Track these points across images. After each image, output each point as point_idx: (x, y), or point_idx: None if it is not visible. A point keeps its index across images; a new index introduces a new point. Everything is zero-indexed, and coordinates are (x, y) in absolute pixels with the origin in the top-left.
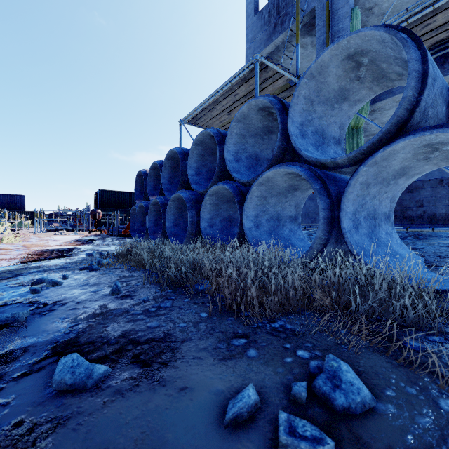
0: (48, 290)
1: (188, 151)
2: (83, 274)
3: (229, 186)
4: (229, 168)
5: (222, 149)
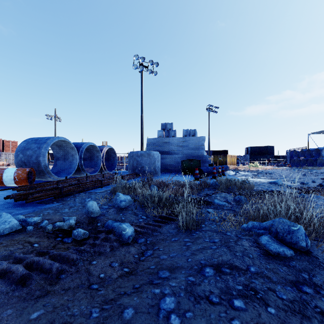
0: (299, 170)
1: (313, 149)
2: (301, 169)
3: (322, 158)
4: (322, 155)
5: (321, 152)
